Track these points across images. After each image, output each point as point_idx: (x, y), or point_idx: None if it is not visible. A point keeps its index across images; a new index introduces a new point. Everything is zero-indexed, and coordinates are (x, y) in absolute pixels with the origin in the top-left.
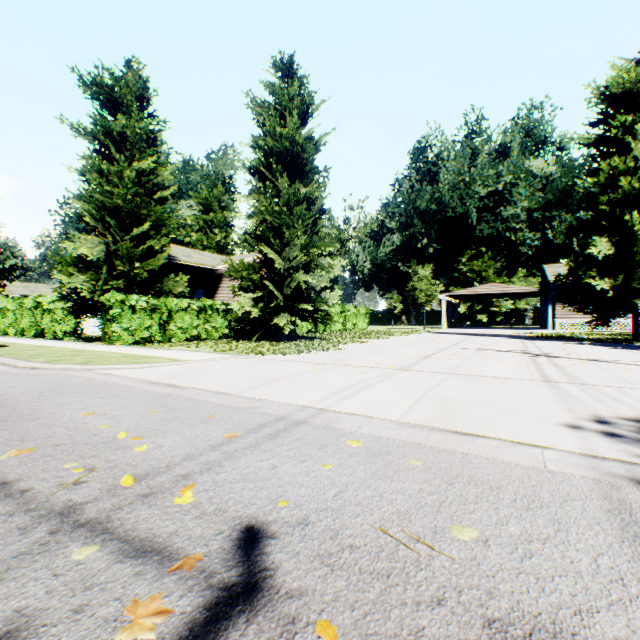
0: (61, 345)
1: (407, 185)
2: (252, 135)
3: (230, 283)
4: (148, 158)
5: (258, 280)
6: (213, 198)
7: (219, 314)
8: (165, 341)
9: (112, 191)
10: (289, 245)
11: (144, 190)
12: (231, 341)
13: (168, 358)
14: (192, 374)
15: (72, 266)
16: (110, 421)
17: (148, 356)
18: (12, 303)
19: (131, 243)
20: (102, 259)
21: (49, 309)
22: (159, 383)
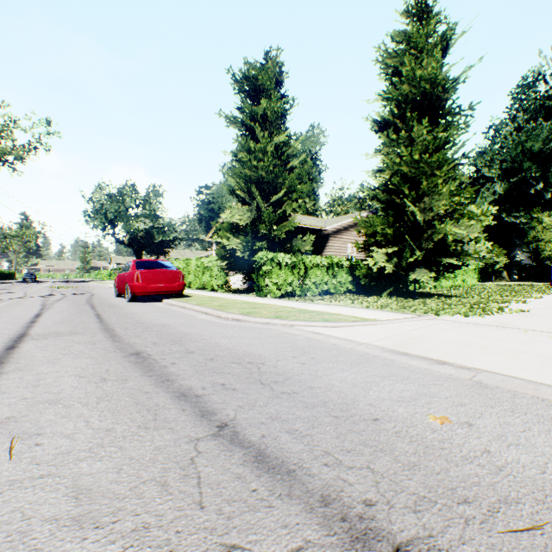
0: (225, 296)
1: (510, 127)
2: (386, 87)
3: (335, 242)
4: (281, 133)
5: (390, 235)
6: (303, 172)
7: (343, 270)
8: (302, 295)
9: (257, 165)
10: (423, 196)
11: (279, 162)
12: (359, 296)
13: (348, 315)
14: (423, 342)
15: (226, 232)
16: (529, 455)
17: (321, 312)
18: (181, 263)
19: (267, 209)
20: (248, 224)
21: (208, 267)
22: (410, 355)
